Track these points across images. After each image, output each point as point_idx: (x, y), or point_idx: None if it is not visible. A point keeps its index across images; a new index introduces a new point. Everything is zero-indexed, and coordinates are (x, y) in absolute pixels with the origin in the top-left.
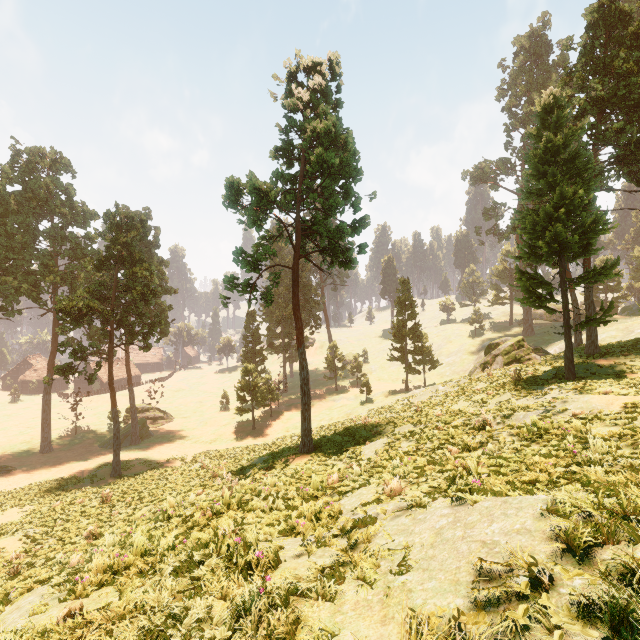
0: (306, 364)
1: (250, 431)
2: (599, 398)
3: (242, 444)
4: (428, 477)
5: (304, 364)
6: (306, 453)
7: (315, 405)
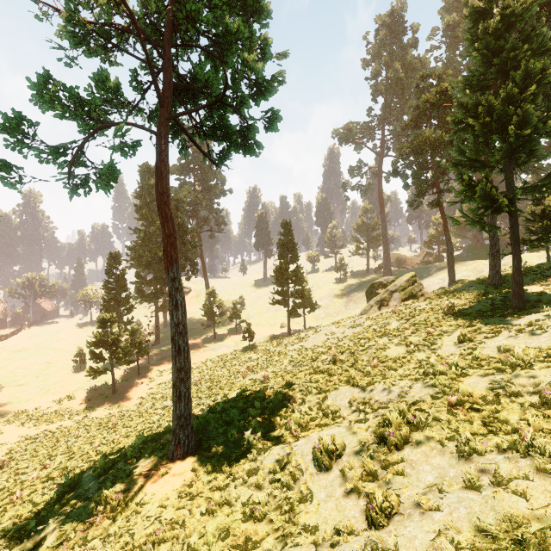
0: (182, 298)
1: (108, 396)
2: None
3: (94, 416)
4: None
5: (178, 298)
6: (182, 460)
7: (192, 356)
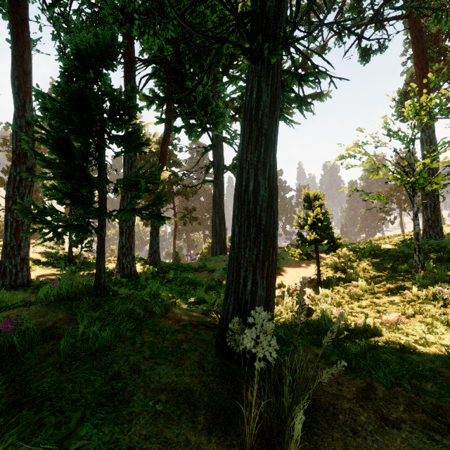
0: None
1: None
2: None
3: None
4: None
5: None
6: None
7: None
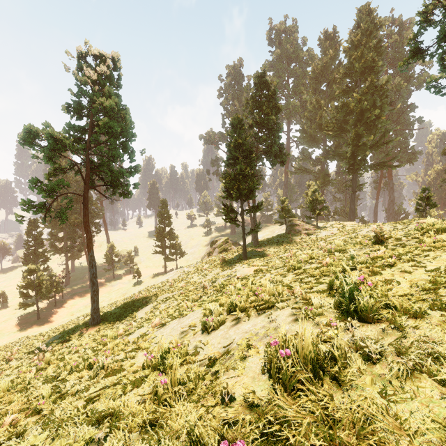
0: (95, 263)
1: (34, 321)
2: (247, 269)
3: (27, 333)
4: (173, 315)
5: (93, 263)
6: (95, 325)
7: None
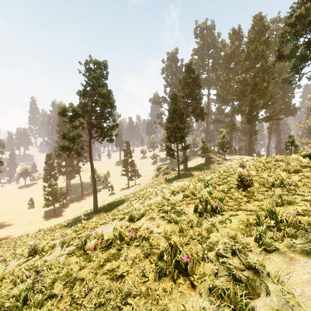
0: (95, 179)
1: (52, 215)
2: (180, 183)
3: (50, 221)
4: None
5: (94, 179)
6: (96, 213)
7: (86, 198)
